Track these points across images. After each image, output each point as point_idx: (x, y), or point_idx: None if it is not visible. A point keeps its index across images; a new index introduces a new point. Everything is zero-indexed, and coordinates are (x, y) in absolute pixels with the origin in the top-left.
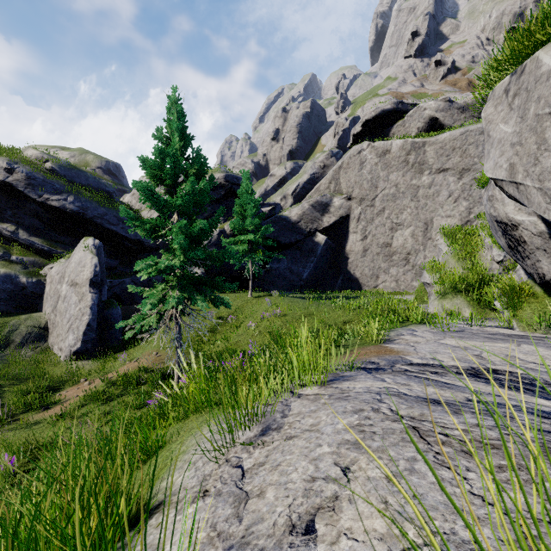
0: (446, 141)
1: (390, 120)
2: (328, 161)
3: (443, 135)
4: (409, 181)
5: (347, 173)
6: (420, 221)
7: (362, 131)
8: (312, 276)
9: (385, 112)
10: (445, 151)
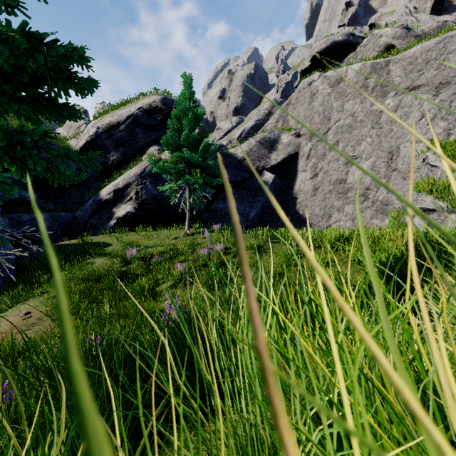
0: (417, 55)
1: (340, 55)
2: (272, 109)
3: (413, 49)
4: (369, 107)
5: (296, 108)
6: (383, 151)
7: (310, 66)
8: (259, 217)
9: (335, 44)
10: (416, 65)
